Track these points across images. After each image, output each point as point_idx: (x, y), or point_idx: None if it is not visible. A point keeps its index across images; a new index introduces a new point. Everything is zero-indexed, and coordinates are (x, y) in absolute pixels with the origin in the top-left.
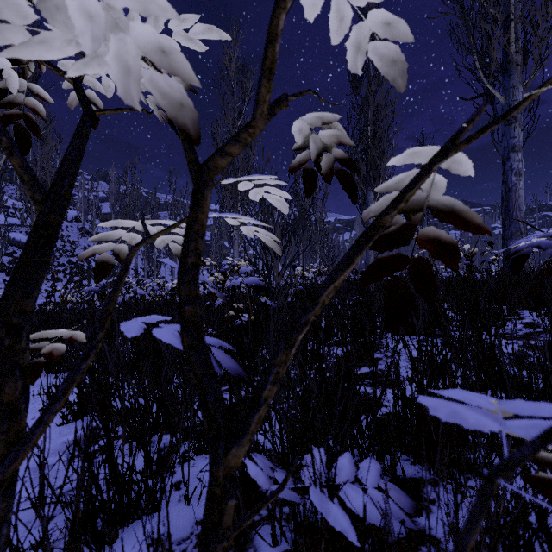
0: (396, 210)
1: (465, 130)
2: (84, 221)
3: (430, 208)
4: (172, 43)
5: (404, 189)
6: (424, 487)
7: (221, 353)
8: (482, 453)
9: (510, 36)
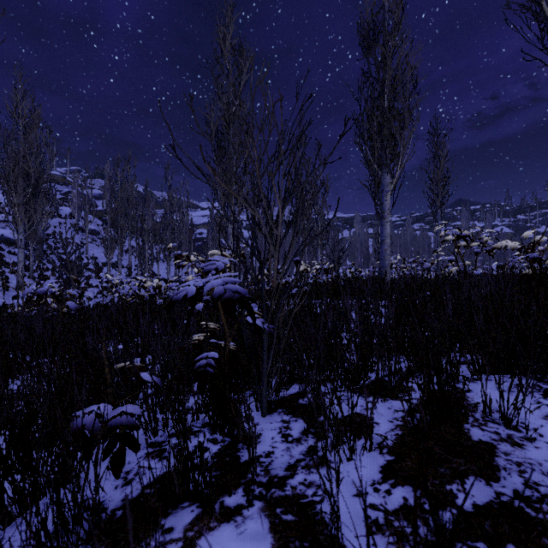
0: None
1: None
2: (77, 217)
3: None
4: None
5: None
6: None
7: None
8: None
9: None
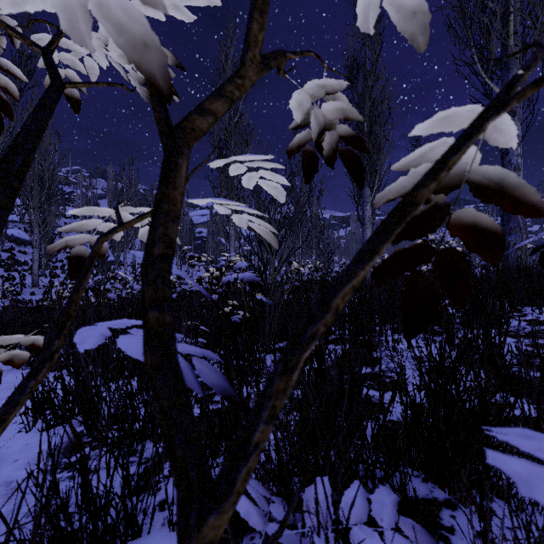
0: (435, 182)
1: (522, 78)
2: (82, 217)
3: (470, 184)
4: (155, 11)
5: (447, 152)
6: (440, 511)
7: (204, 365)
8: None
9: (509, 29)
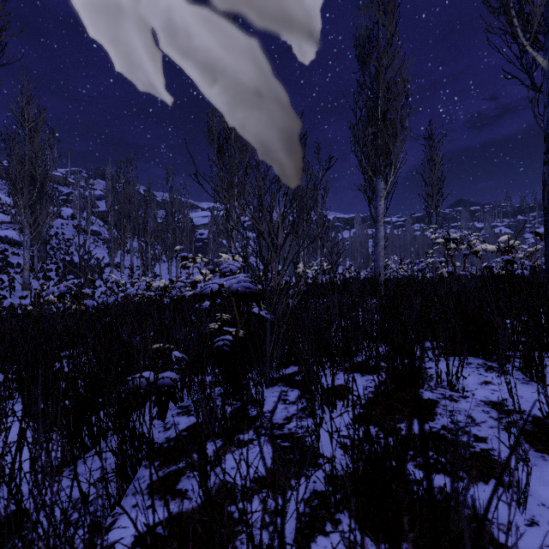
0: None
1: None
2: (79, 218)
3: None
4: None
5: None
6: None
7: None
8: None
9: None
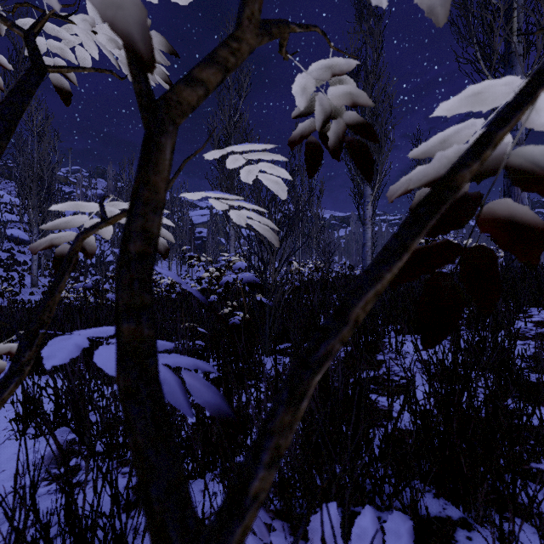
0: (479, 161)
1: None
2: None
3: (509, 169)
4: None
5: (492, 125)
6: (455, 532)
7: (196, 379)
8: (518, 483)
9: (512, 26)
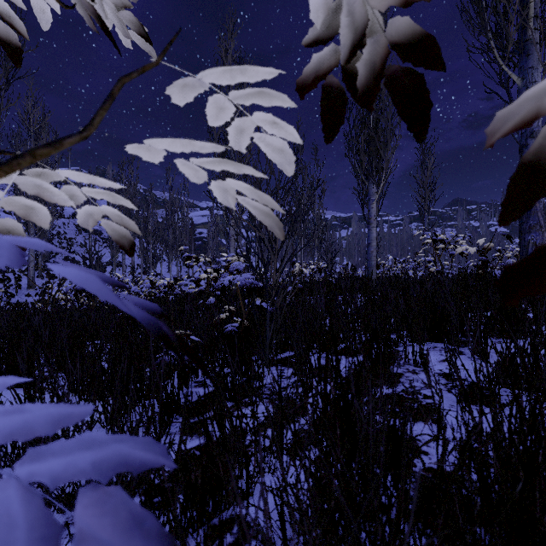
0: None
1: None
2: None
3: None
4: None
5: None
6: None
7: (110, 509)
8: None
9: (528, 11)
